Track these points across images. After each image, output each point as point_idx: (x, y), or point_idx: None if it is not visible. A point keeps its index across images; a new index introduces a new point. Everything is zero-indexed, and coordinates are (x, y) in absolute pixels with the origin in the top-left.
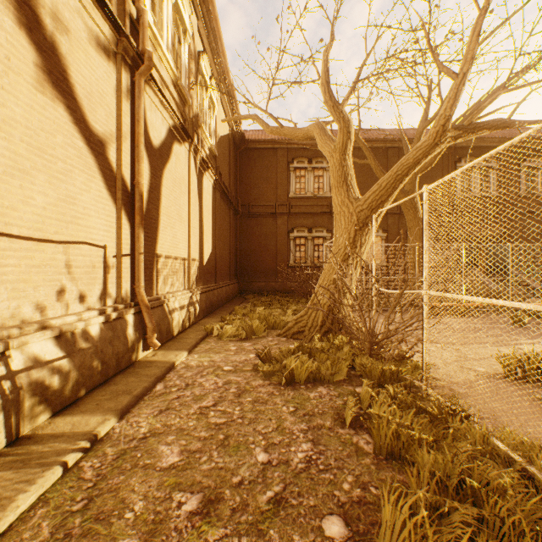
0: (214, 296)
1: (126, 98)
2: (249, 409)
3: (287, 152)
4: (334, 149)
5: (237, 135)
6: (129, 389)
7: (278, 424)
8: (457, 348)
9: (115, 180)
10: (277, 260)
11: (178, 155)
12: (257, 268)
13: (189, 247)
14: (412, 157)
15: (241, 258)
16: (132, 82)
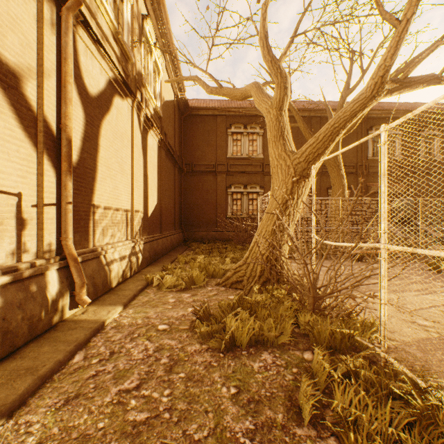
0: (159, 245)
1: (50, 32)
2: (180, 393)
3: (225, 118)
4: (270, 105)
5: (181, 102)
6: (37, 365)
7: (216, 421)
8: (439, 318)
9: (35, 121)
10: (217, 212)
11: (119, 109)
12: (199, 219)
13: (132, 199)
14: (349, 109)
15: (185, 211)
16: (59, 17)
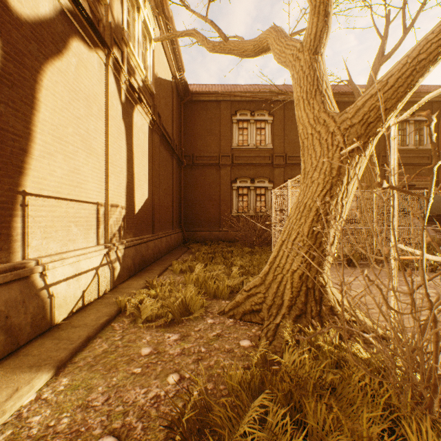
0: (149, 249)
1: None
2: None
3: (230, 104)
4: (300, 48)
5: (181, 85)
6: None
7: None
8: None
9: None
10: (220, 210)
11: (83, 60)
12: (200, 217)
13: (106, 189)
14: None
15: (186, 208)
16: None
